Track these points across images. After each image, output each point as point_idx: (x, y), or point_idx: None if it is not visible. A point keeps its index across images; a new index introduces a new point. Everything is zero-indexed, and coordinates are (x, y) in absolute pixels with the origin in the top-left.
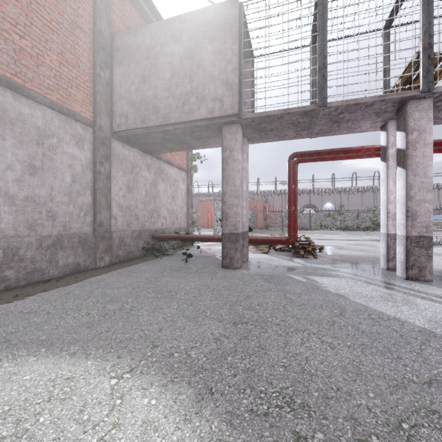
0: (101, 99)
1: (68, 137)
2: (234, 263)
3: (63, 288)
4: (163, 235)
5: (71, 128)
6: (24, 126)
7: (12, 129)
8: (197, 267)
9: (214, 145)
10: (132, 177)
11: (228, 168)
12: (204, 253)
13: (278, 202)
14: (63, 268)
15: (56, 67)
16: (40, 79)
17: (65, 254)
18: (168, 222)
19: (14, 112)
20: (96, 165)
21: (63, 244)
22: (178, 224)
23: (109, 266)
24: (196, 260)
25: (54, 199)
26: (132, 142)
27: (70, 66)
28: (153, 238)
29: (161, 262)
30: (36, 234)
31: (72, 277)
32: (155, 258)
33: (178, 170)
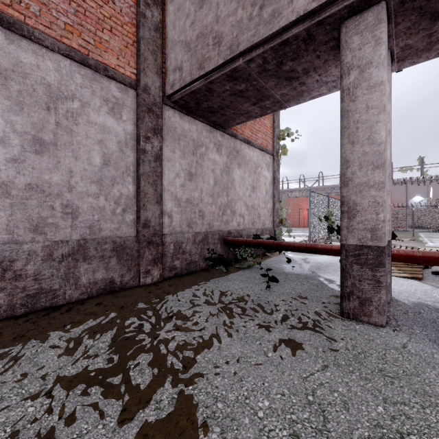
0: (146, 48)
1: (96, 100)
2: (371, 312)
3: (48, 334)
4: (237, 239)
5: (102, 88)
6: (25, 81)
7: (4, 85)
8: (286, 306)
9: (316, 91)
10: (195, 159)
11: (356, 106)
12: (297, 269)
13: (396, 195)
14: (87, 287)
15: (78, 0)
16: (52, 15)
17: (91, 267)
18: (246, 220)
19: (8, 61)
20: (139, 141)
21: (88, 253)
22: (260, 223)
23: (157, 284)
24: (285, 285)
25: (74, 188)
26: (193, 111)
27: (100, 1)
28: (225, 243)
29: (229, 282)
30: (45, 239)
31: (92, 305)
32: (224, 273)
33: (260, 152)
